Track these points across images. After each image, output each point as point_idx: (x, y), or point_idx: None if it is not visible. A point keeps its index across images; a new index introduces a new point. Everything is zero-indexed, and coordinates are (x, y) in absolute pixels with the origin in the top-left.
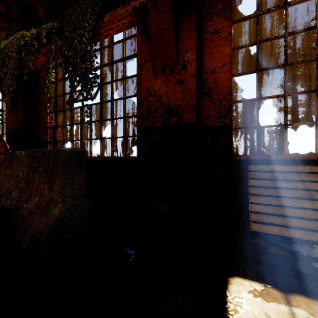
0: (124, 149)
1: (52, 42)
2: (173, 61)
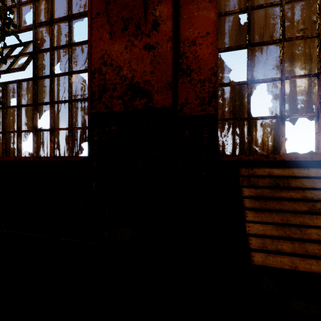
0: (70, 146)
1: None
2: (138, 15)
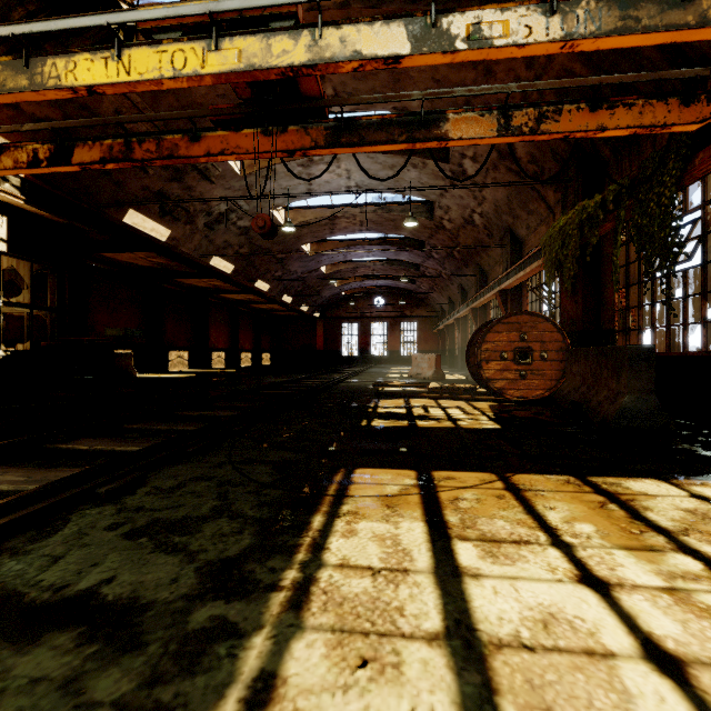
0: None
1: (621, 208)
2: None
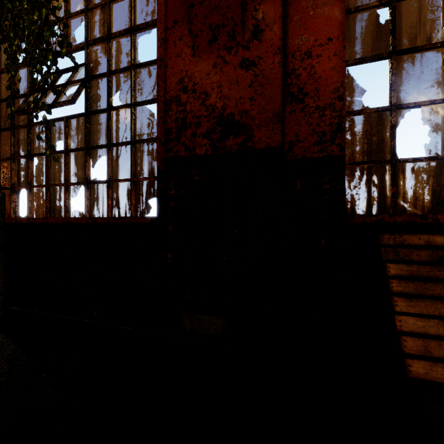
0: (134, 203)
1: None
2: (233, 19)
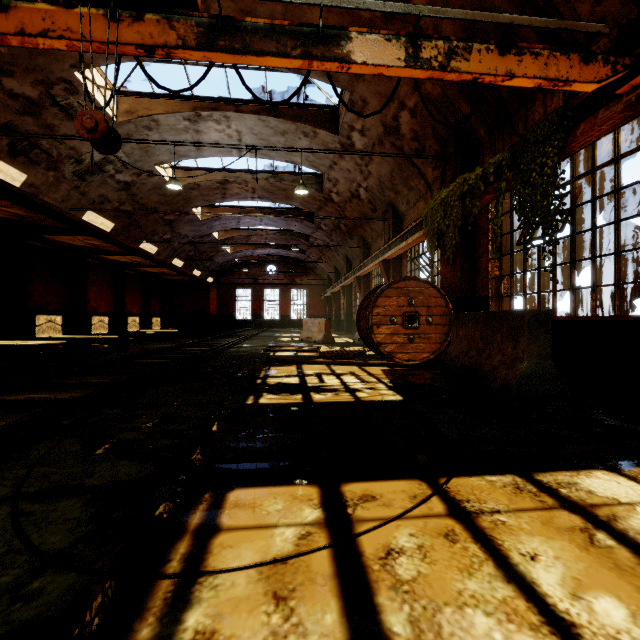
0: (617, 304)
1: (501, 180)
2: None
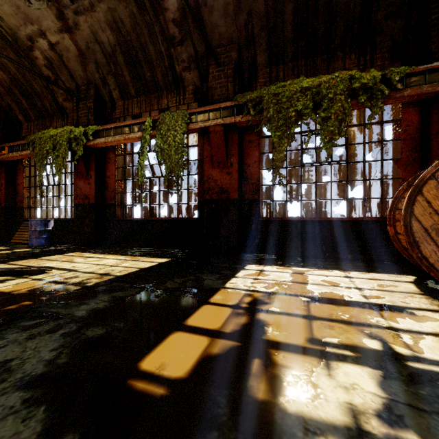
0: None
1: None
2: None
